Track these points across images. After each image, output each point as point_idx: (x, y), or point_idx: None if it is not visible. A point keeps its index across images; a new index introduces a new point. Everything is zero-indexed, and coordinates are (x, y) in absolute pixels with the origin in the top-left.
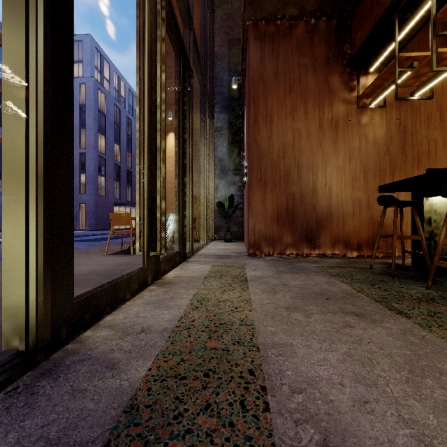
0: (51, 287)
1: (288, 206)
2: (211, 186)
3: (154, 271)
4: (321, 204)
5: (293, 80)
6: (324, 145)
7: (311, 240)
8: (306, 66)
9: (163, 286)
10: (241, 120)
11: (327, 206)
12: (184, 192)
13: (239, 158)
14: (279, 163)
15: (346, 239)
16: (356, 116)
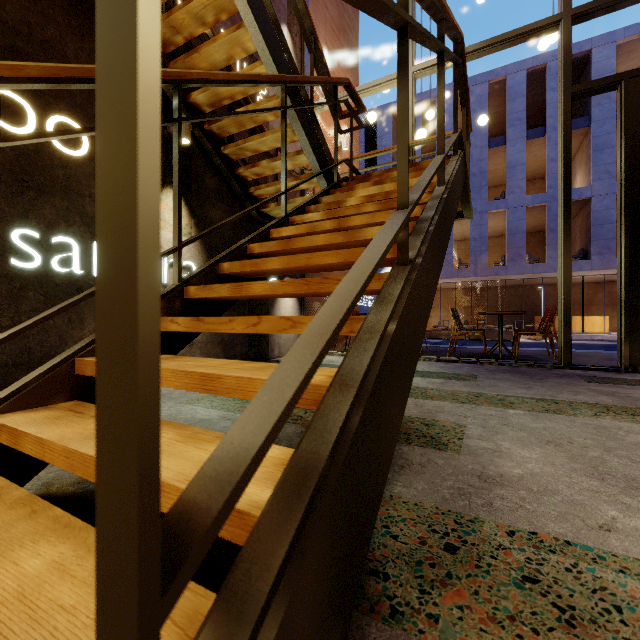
0: (631, 346)
1: None
2: None
3: None
4: None
5: None
6: None
7: None
8: None
9: None
10: None
11: None
12: None
13: None
14: None
15: None
16: None
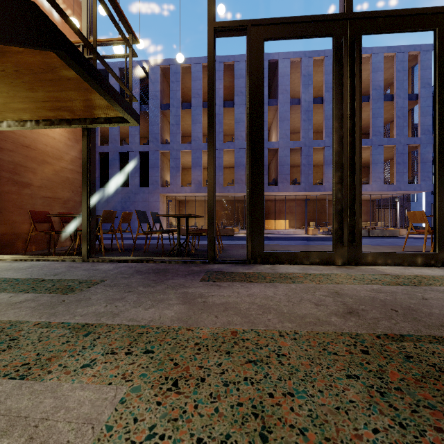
0: (253, 243)
1: None
2: None
3: (347, 258)
4: None
5: None
6: None
7: None
8: None
9: (338, 267)
10: None
11: None
12: None
13: None
14: None
15: None
16: None
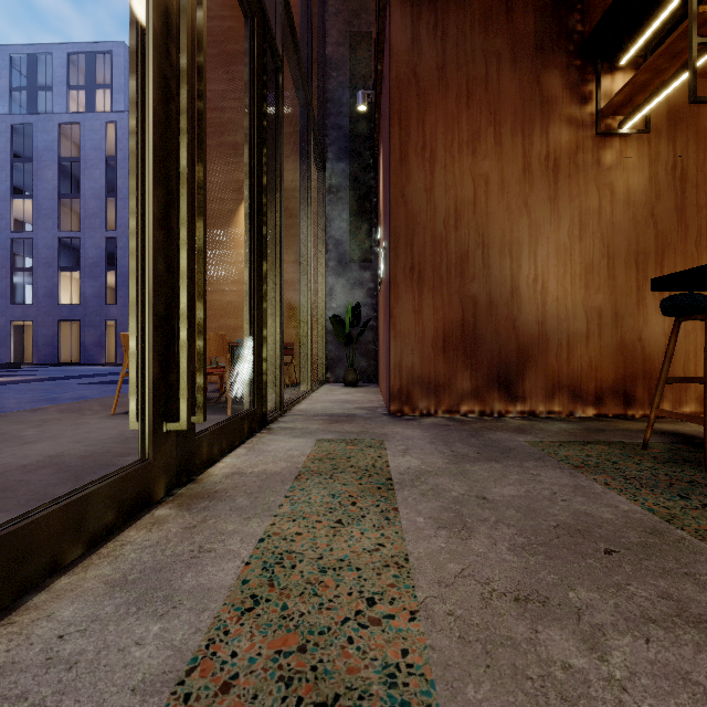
0: None
1: (465, 321)
2: (322, 289)
3: (175, 465)
4: (527, 318)
5: (474, 81)
6: (532, 205)
7: (507, 386)
8: (498, 53)
9: (189, 508)
10: (373, 174)
11: (539, 321)
12: (263, 291)
13: (371, 241)
14: (448, 239)
15: (573, 383)
16: (593, 151)
